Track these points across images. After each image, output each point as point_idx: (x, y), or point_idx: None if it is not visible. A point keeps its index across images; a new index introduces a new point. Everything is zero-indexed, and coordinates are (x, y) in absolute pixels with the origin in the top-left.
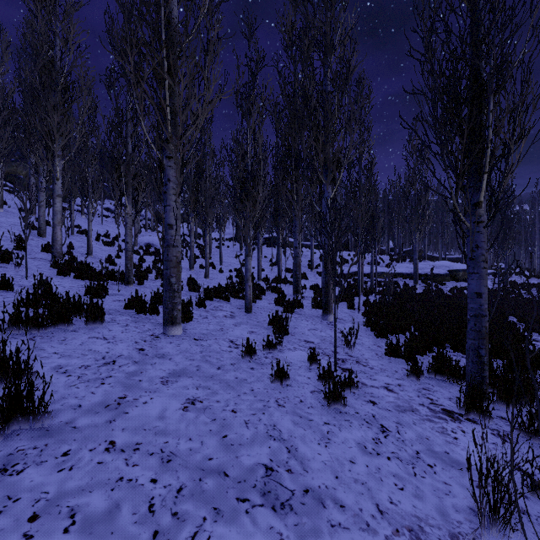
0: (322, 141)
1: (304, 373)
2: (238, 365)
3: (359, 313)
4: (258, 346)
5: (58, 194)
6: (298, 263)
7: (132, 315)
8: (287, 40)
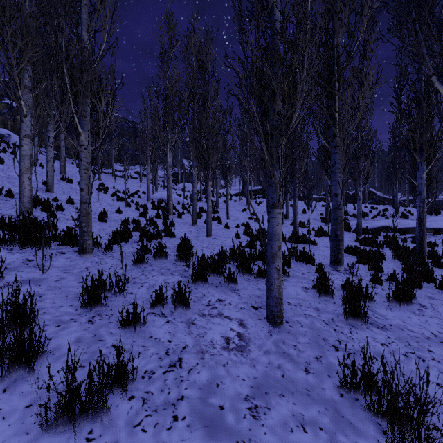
0: None
1: None
2: None
3: None
4: None
5: (26, 134)
6: (339, 218)
7: None
8: None
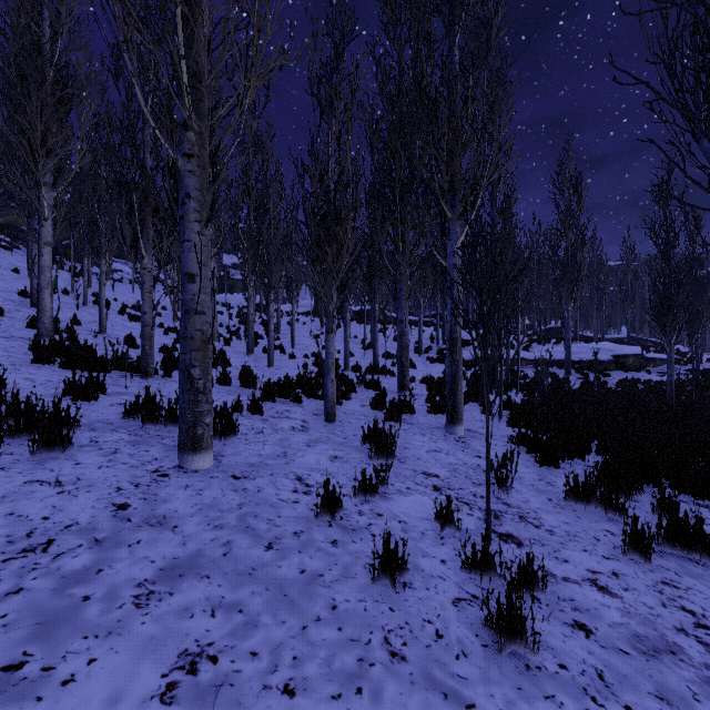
0: (448, 149)
1: (432, 548)
2: (307, 536)
3: (501, 421)
4: (346, 487)
5: (47, 241)
6: (404, 345)
7: (132, 432)
8: (388, 14)
